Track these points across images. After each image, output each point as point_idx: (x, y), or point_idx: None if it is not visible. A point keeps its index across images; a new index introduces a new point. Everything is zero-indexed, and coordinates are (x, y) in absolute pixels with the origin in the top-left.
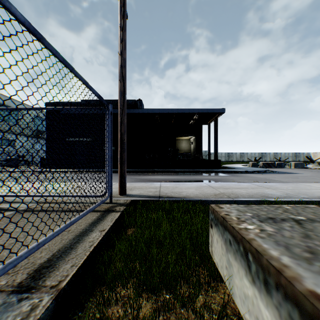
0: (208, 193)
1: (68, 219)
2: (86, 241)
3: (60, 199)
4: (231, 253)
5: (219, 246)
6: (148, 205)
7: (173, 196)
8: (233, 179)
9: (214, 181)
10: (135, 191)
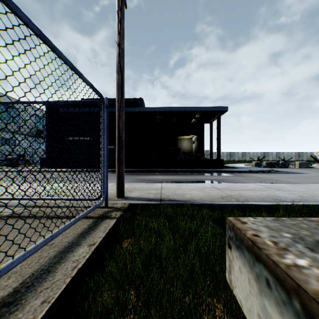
0: (214, 196)
1: (55, 228)
2: (70, 260)
3: (52, 203)
4: (269, 299)
5: (244, 279)
6: (148, 210)
7: (176, 199)
8: (238, 179)
9: (218, 181)
10: (134, 193)
